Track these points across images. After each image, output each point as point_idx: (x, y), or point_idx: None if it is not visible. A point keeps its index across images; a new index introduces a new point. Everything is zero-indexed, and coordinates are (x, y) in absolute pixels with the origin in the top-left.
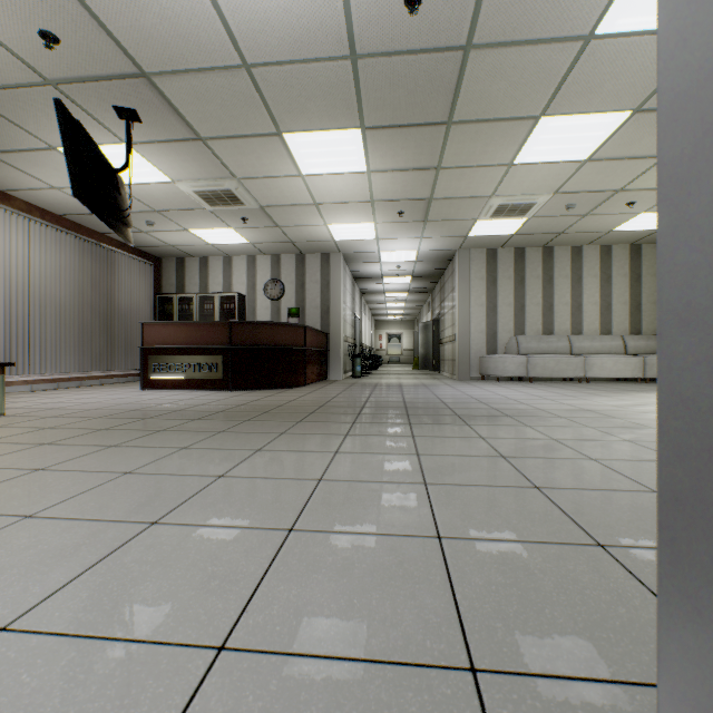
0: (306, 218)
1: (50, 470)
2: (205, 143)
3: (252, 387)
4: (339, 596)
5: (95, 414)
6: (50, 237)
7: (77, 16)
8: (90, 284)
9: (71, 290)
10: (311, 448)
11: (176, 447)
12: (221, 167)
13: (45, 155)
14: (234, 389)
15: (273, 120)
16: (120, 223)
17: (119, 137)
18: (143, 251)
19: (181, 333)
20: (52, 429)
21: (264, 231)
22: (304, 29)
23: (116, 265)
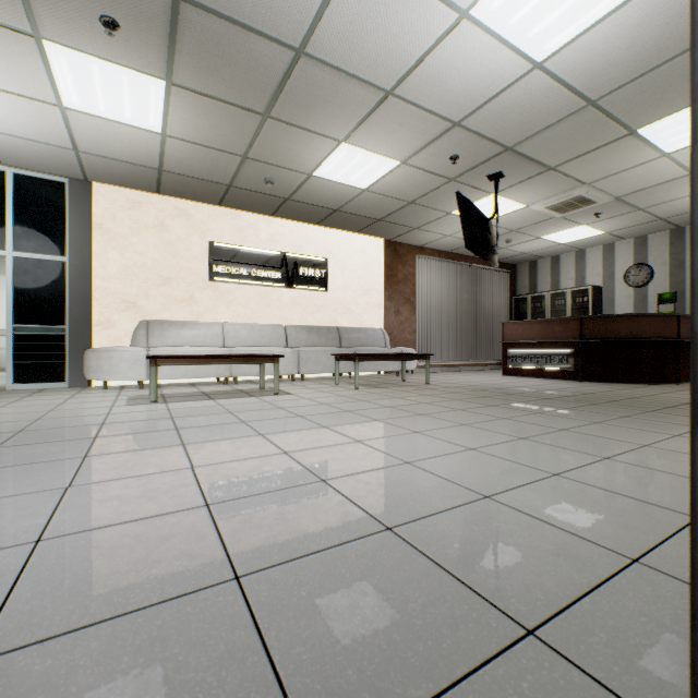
0: (679, 191)
1: (464, 411)
2: (554, 170)
3: (604, 379)
4: (625, 482)
5: (475, 388)
6: (443, 269)
7: (469, 140)
8: (465, 296)
9: (454, 302)
10: (648, 429)
11: (531, 411)
12: (569, 181)
13: (444, 219)
14: (584, 380)
15: (622, 126)
16: (489, 254)
17: (488, 192)
18: (500, 262)
19: (533, 330)
20: (456, 393)
21: (621, 218)
22: (650, 48)
23: (481, 279)
